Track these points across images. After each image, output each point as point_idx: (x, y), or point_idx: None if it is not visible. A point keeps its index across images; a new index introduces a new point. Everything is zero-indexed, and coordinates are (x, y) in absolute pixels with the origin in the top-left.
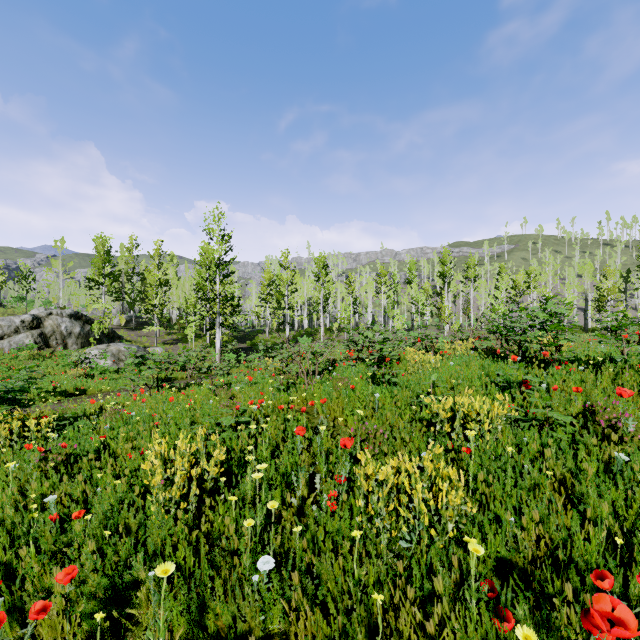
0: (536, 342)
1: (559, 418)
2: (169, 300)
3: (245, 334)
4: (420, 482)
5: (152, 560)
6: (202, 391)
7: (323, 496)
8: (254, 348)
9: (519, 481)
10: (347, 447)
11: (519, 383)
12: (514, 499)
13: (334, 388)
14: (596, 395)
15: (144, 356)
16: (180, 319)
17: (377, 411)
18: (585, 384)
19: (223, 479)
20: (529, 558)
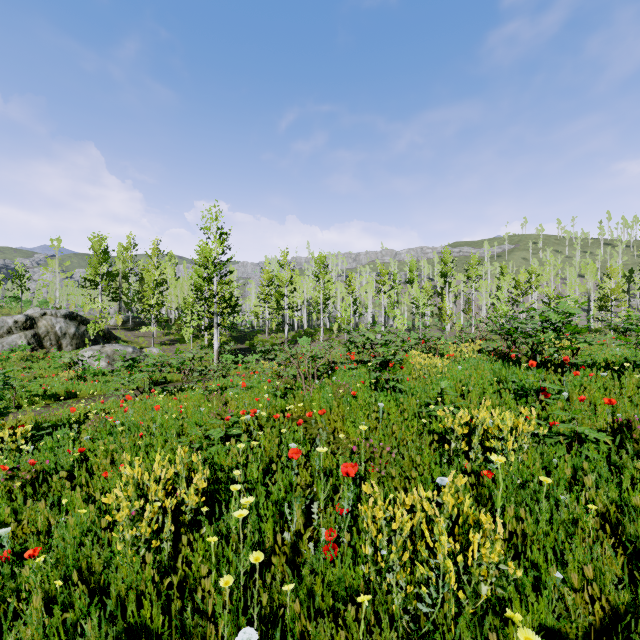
0: (551, 345)
1: (592, 435)
2: (167, 300)
3: (244, 334)
4: (445, 535)
5: (108, 623)
6: (195, 396)
7: (321, 531)
8: (253, 349)
9: (555, 515)
10: (350, 475)
11: (537, 391)
12: (555, 544)
13: (334, 394)
14: (626, 406)
15: (135, 359)
16: (178, 319)
17: (381, 421)
18: (609, 392)
19: (205, 509)
20: (592, 639)
